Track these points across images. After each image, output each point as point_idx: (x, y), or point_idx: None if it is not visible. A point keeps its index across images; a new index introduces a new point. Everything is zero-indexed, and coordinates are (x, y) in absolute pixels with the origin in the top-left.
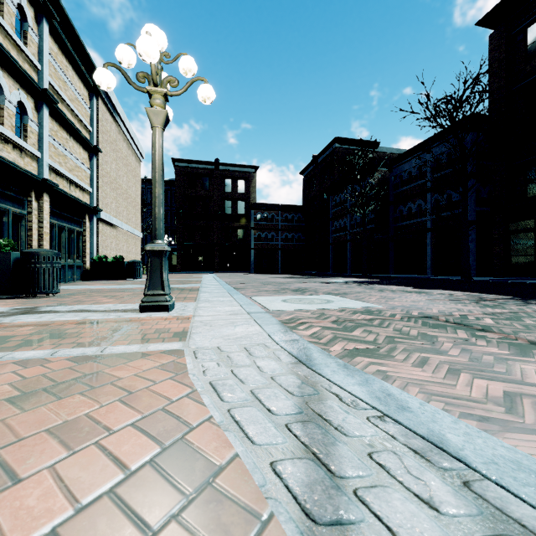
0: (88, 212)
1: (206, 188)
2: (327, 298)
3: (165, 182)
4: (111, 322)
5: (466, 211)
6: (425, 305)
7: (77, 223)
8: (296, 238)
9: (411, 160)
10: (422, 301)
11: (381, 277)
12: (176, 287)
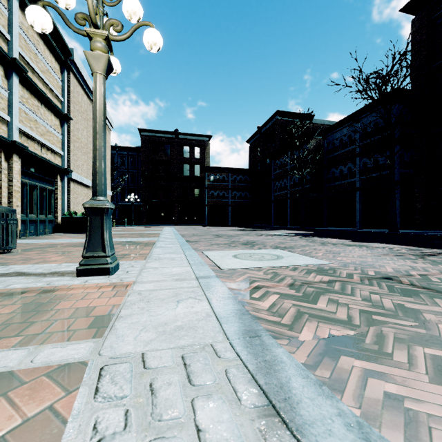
0: (59, 172)
1: (167, 153)
2: (276, 253)
3: (133, 148)
4: (35, 292)
5: (393, 172)
6: (374, 261)
7: (49, 182)
8: (243, 196)
9: (342, 129)
10: (368, 256)
11: (317, 230)
12: (134, 241)
